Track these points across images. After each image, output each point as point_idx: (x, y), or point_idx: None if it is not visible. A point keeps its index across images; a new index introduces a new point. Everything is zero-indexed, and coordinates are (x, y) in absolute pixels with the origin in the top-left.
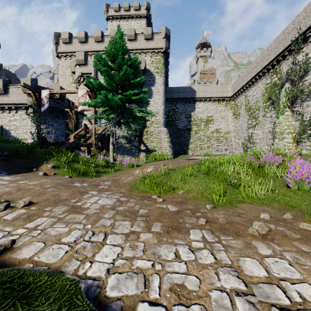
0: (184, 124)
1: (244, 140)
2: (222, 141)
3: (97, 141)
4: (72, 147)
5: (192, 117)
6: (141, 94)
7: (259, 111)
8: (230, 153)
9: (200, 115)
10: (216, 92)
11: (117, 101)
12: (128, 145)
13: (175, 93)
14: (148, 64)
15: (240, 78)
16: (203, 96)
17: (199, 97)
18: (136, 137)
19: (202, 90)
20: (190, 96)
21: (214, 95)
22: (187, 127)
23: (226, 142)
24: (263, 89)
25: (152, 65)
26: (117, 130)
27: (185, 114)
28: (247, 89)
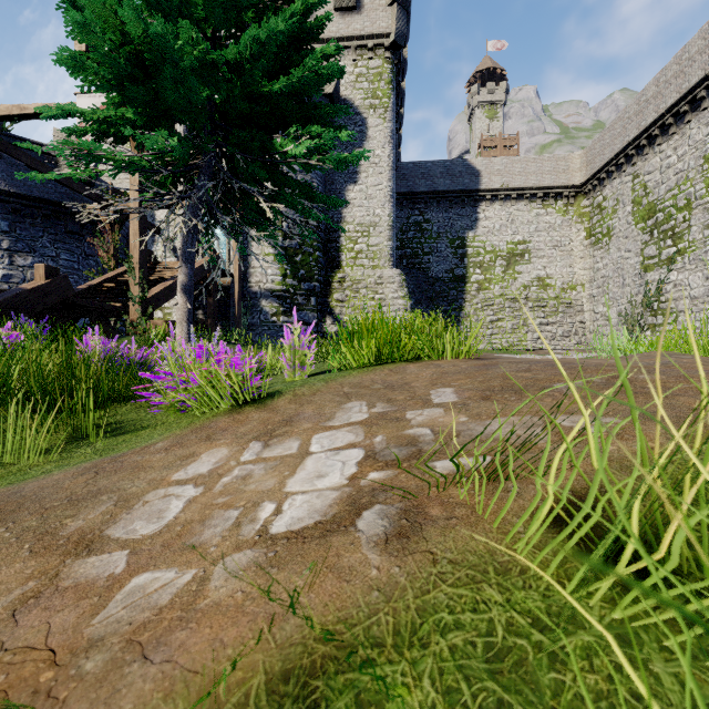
0: (448, 265)
1: (630, 305)
2: (556, 310)
3: (195, 306)
4: (32, 309)
5: (468, 245)
6: (308, 61)
7: (690, 211)
8: (579, 346)
9: (492, 239)
10: (539, 172)
11: (184, 71)
12: (284, 319)
13: (421, 177)
14: (346, 85)
15: (616, 124)
16: (500, 187)
17: (491, 188)
18: (311, 297)
19: (498, 169)
20: (465, 187)
21: (532, 182)
22: (455, 273)
23: (566, 314)
24: (707, 139)
25: (357, 87)
26: (252, 274)
27: (451, 238)
28: (639, 153)
